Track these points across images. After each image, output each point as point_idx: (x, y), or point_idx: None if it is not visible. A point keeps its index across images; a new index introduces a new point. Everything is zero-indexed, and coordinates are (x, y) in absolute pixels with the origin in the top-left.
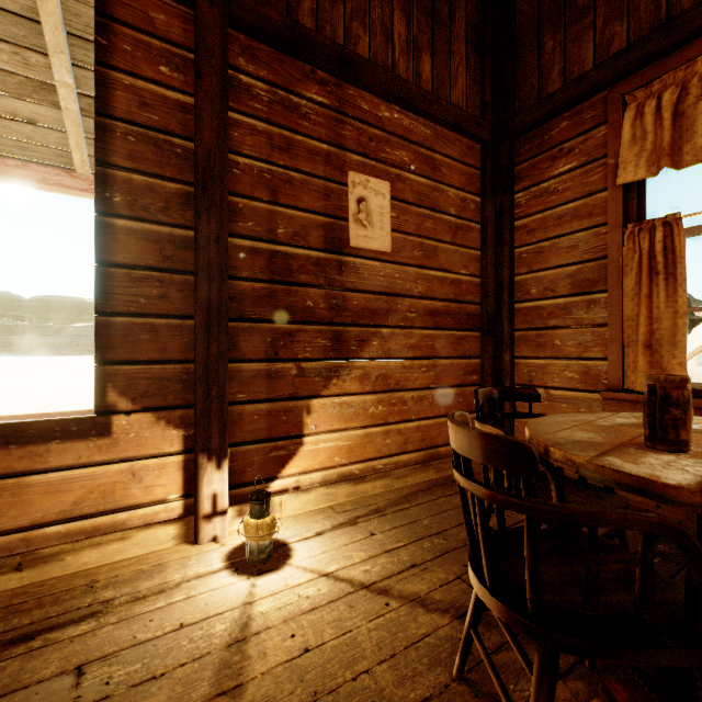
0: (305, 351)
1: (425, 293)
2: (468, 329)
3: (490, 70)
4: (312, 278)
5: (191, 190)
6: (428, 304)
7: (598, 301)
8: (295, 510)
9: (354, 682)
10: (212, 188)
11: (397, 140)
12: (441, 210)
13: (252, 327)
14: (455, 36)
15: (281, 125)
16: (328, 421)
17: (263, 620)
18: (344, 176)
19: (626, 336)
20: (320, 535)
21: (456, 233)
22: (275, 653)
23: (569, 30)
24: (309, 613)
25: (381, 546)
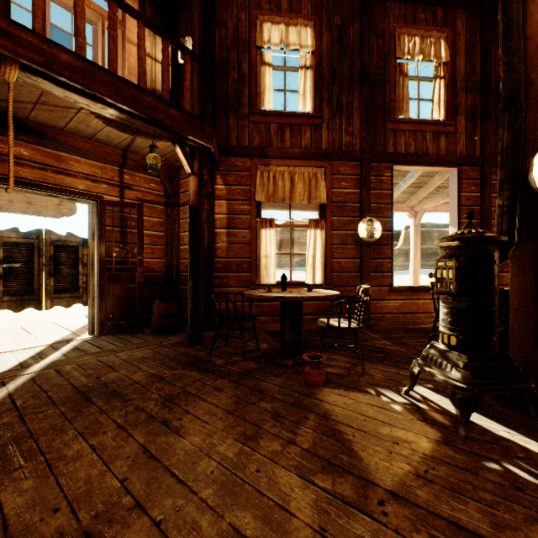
0: None
1: None
2: None
3: None
4: None
5: (478, 221)
6: None
7: None
8: None
9: None
10: (487, 220)
11: None
12: None
13: None
14: None
15: None
16: None
17: None
18: None
19: None
20: None
21: None
22: None
23: None
24: None
25: None
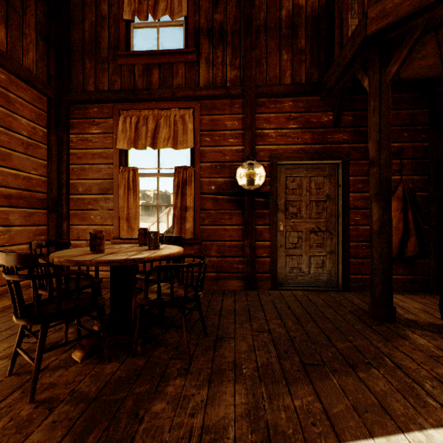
0: None
1: (0, 183)
2: (38, 208)
3: (55, 57)
4: None
5: None
6: (3, 190)
7: (110, 198)
8: None
9: None
10: None
11: None
12: (15, 130)
13: None
14: (27, 24)
15: None
16: None
17: None
18: None
19: (121, 215)
20: None
21: (28, 147)
22: None
23: (98, 65)
24: None
25: None
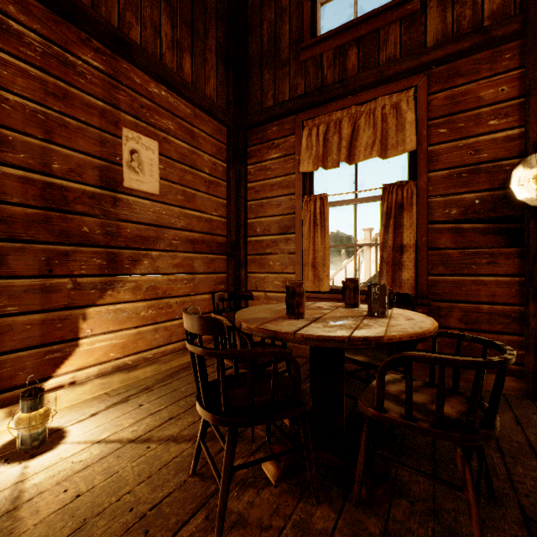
0: (81, 268)
1: (186, 226)
2: (218, 253)
3: (233, 79)
4: (88, 208)
5: None
6: (189, 235)
7: (291, 238)
8: (71, 401)
9: (118, 502)
10: None
11: (164, 112)
12: (198, 168)
13: (24, 247)
14: (209, 48)
15: (56, 76)
16: (104, 325)
17: (36, 489)
18: (119, 130)
19: (304, 260)
20: (95, 415)
21: (210, 186)
22: (48, 507)
23: (277, 71)
24: (82, 471)
25: (147, 412)
